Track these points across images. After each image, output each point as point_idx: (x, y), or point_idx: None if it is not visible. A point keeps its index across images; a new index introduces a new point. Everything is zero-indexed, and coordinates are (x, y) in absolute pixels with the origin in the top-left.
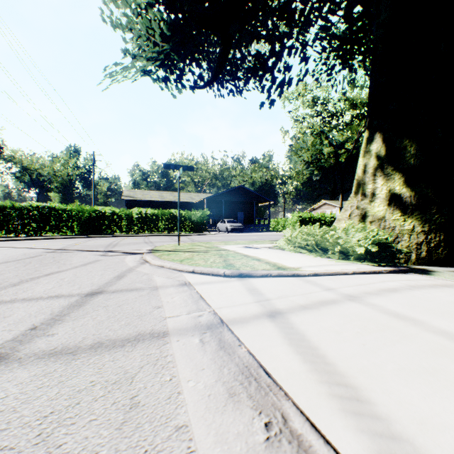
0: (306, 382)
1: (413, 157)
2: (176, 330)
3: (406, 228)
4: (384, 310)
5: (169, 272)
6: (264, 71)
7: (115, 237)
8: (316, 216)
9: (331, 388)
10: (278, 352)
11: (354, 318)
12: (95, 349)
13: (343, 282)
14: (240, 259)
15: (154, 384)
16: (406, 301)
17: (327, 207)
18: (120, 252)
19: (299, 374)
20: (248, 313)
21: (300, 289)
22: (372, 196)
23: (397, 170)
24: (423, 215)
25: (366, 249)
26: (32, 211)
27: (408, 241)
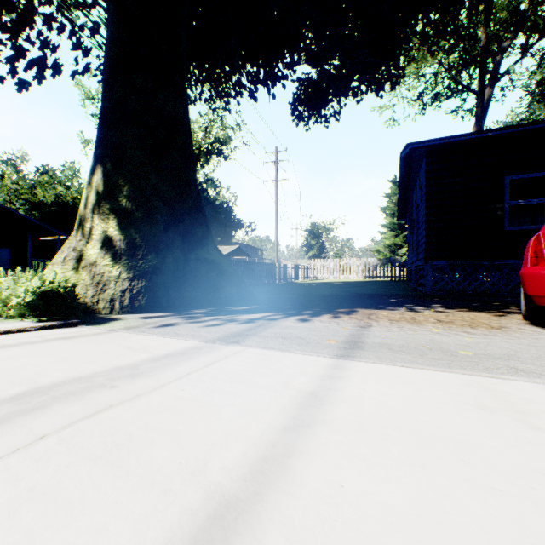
0: None
1: (127, 198)
2: None
3: (114, 274)
4: None
5: None
6: None
7: None
8: None
9: None
10: None
11: None
12: None
13: None
14: None
15: None
16: None
17: None
18: None
19: None
20: None
21: None
22: (90, 236)
23: (112, 210)
24: (131, 261)
25: (29, 302)
26: None
27: (115, 289)
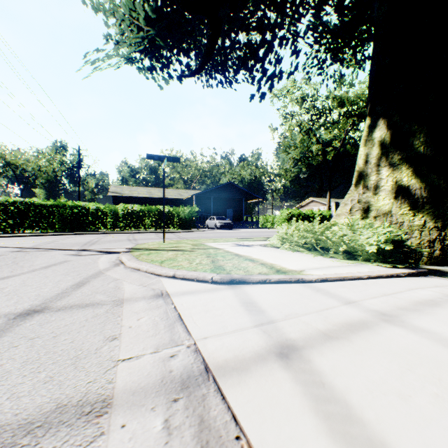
0: None
1: (423, 144)
2: (127, 395)
3: (416, 223)
4: (447, 341)
5: (145, 277)
6: (254, 61)
7: (98, 234)
8: (304, 212)
9: None
10: None
11: (412, 360)
12: None
13: (362, 291)
14: (230, 259)
15: None
16: None
17: (314, 204)
18: (96, 251)
19: None
20: (247, 349)
21: (311, 303)
22: (376, 188)
23: (405, 159)
24: (436, 209)
25: (377, 247)
26: (8, 207)
27: (419, 238)
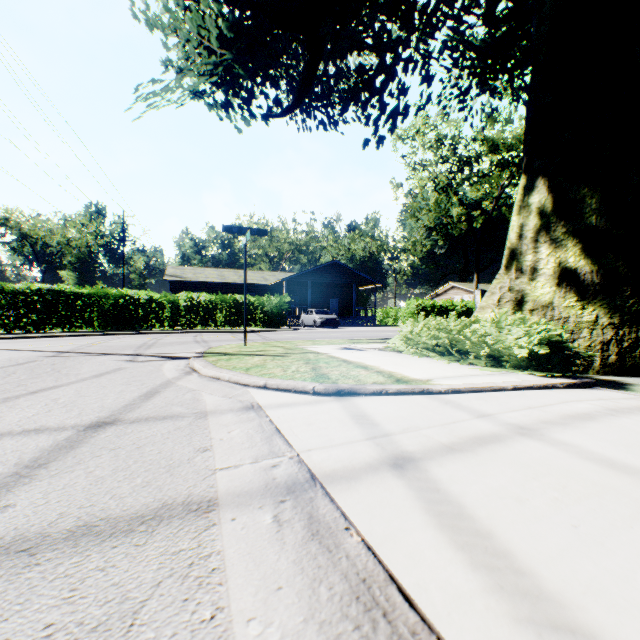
0: (488, 622)
1: (596, 213)
2: (232, 497)
3: (585, 319)
4: (586, 454)
5: (228, 388)
6: (369, 93)
7: (153, 334)
8: (441, 304)
9: (544, 638)
10: (420, 544)
11: (540, 470)
12: (75, 540)
13: (503, 404)
14: (336, 366)
15: (177, 630)
16: (616, 437)
17: (456, 292)
18: (157, 357)
19: (469, 599)
20: (357, 460)
21: (437, 416)
22: (533, 272)
23: (571, 233)
24: (612, 299)
25: (529, 351)
26: (30, 297)
27: (588, 339)
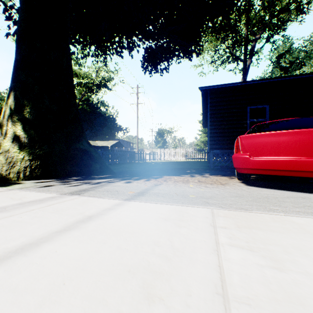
0: None
1: (29, 113)
2: None
3: (20, 157)
4: None
5: None
6: None
7: None
8: None
9: None
10: None
11: None
12: None
13: None
14: None
15: None
16: None
17: None
18: None
19: None
20: None
21: None
22: (6, 135)
23: (20, 120)
24: (31, 149)
25: None
26: None
27: (20, 166)
